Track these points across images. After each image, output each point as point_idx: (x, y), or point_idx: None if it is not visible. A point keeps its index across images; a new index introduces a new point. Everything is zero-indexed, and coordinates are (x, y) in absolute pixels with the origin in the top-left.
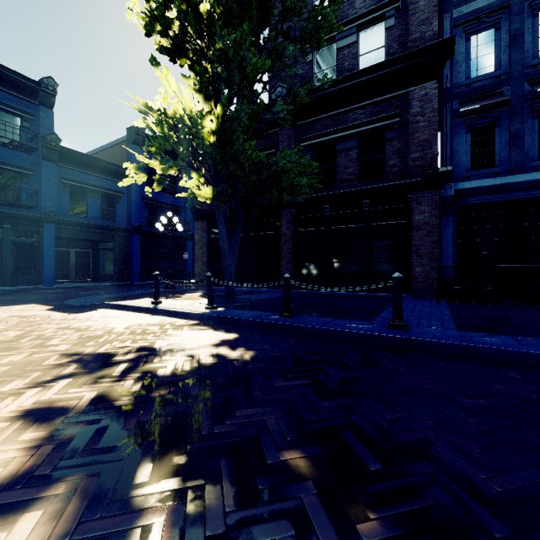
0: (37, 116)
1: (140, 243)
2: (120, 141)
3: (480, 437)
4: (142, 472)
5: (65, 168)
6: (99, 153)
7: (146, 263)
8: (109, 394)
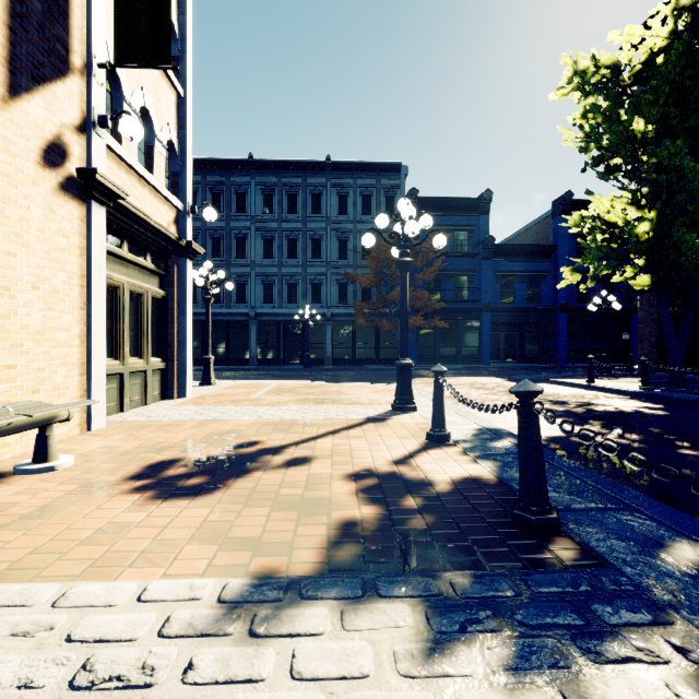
0: (477, 225)
1: (566, 322)
2: (544, 217)
3: None
4: (590, 421)
5: (497, 261)
6: (522, 233)
7: (573, 344)
8: (571, 410)
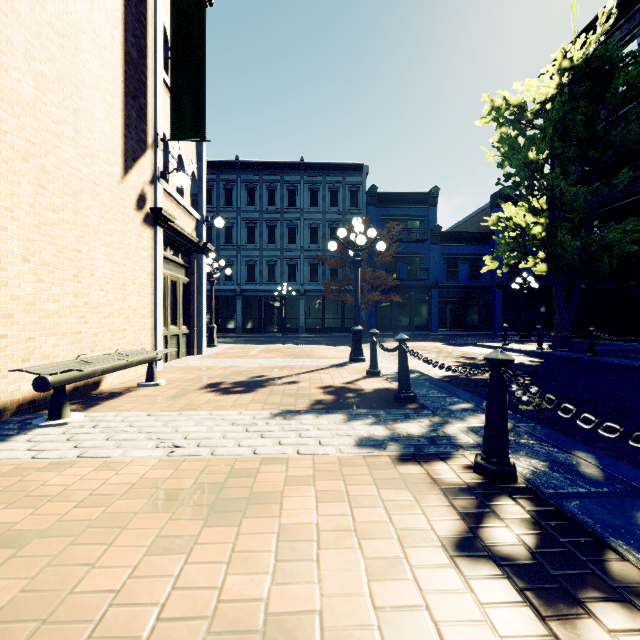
0: (427, 216)
1: (502, 297)
2: (484, 208)
3: (587, 379)
4: None
5: (443, 246)
6: (467, 221)
7: (508, 315)
8: (475, 362)
